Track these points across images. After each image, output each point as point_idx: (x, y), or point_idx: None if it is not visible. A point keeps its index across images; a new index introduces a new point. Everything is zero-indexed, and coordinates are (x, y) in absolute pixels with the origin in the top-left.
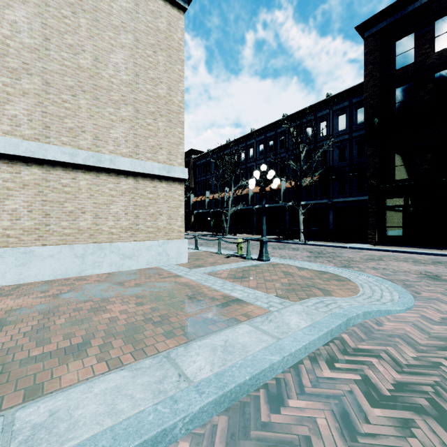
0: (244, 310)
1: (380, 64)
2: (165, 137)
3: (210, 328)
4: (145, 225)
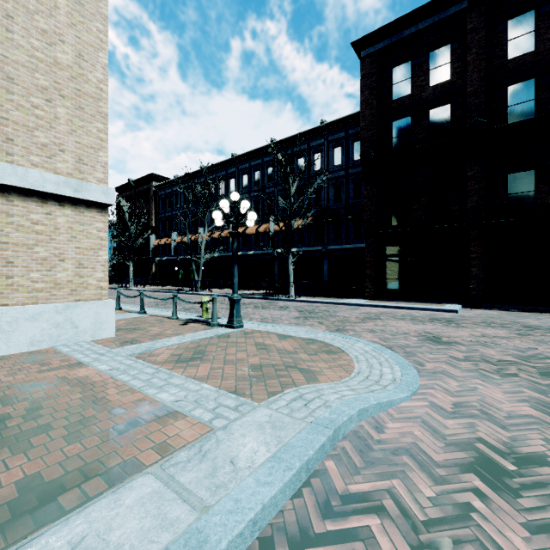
0: (164, 433)
1: (377, 91)
2: (71, 134)
3: (64, 500)
4: (28, 278)
